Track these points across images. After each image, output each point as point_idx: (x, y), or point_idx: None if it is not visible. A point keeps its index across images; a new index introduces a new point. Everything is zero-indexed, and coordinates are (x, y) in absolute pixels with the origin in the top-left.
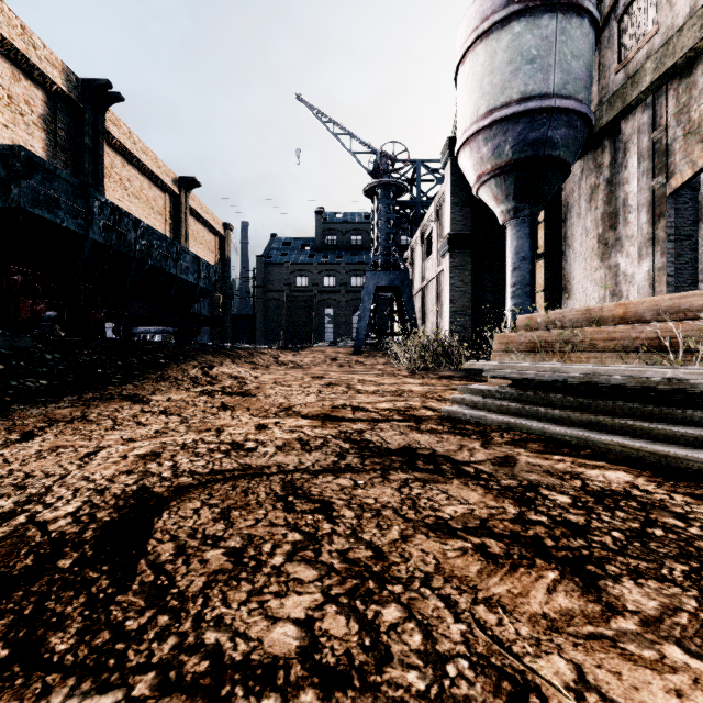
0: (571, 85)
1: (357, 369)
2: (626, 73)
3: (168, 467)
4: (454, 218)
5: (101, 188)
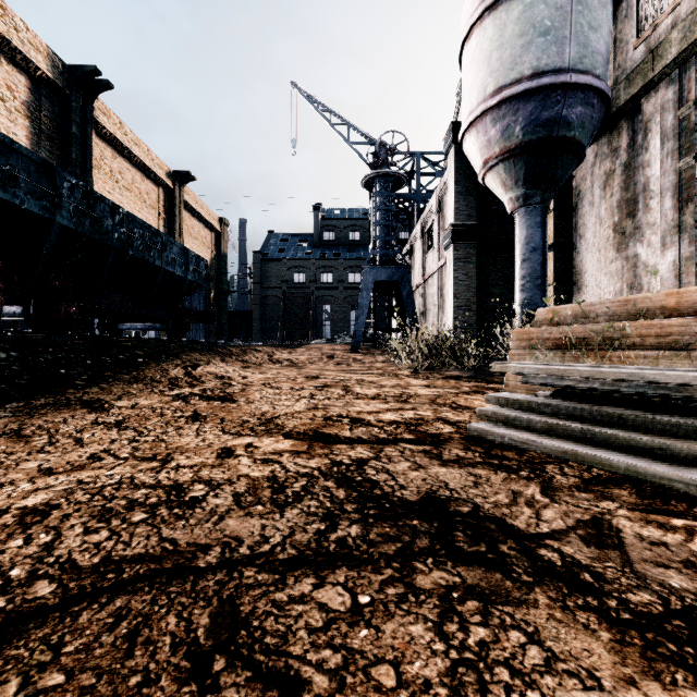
0: (588, 59)
1: (355, 368)
2: (647, 46)
3: (36, 549)
4: (457, 207)
5: (89, 179)
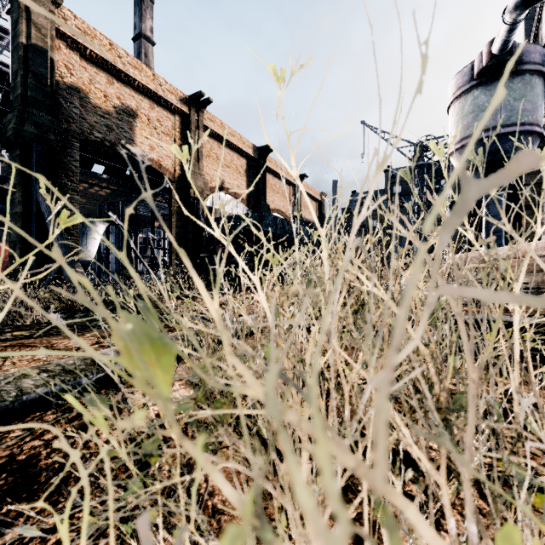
0: (514, 117)
1: None
2: None
3: None
4: (453, 191)
5: (265, 195)
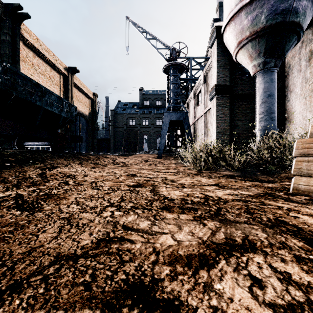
0: None
1: (160, 167)
2: None
3: None
4: (218, 75)
5: (18, 66)
